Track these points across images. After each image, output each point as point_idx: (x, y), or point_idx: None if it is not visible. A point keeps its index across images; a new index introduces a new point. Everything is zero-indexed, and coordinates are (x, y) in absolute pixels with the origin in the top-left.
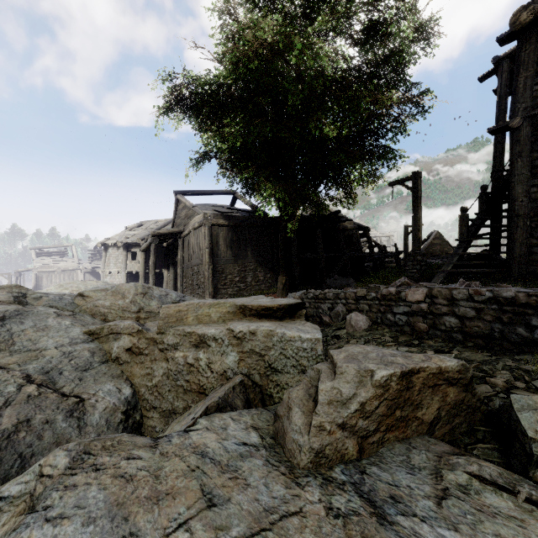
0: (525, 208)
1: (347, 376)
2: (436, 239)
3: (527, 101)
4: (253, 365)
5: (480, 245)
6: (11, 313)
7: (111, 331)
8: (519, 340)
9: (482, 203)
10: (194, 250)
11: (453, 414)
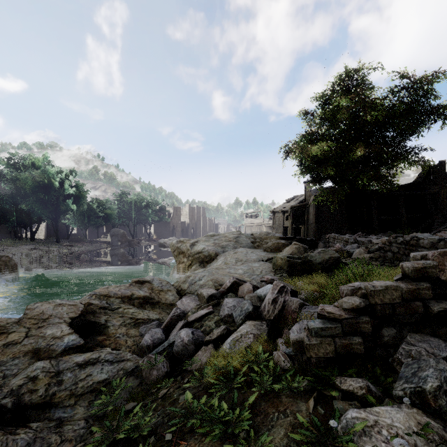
0: None
1: (271, 243)
2: None
3: None
4: None
5: None
6: (238, 236)
7: (255, 242)
8: None
9: None
10: (311, 215)
11: None
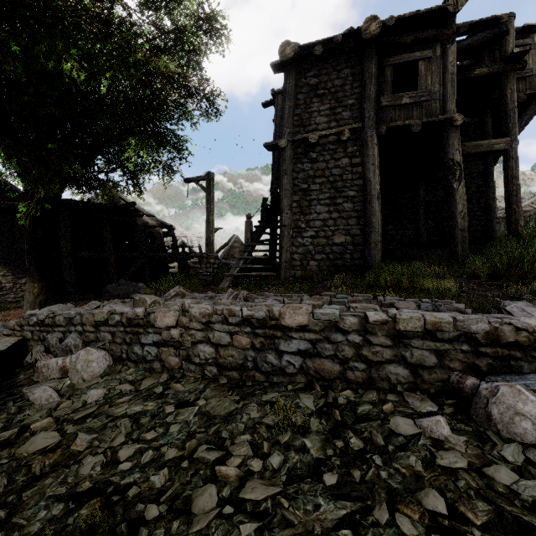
0: (289, 220)
1: None
2: (236, 243)
3: (290, 127)
4: None
5: (260, 250)
6: None
7: None
8: (270, 369)
9: (264, 213)
10: None
11: None
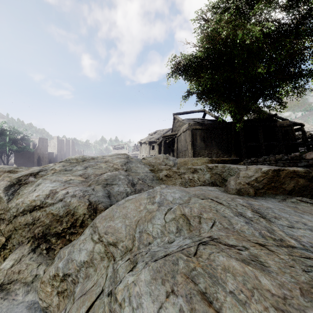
0: None
1: (251, 170)
2: None
3: None
4: (216, 178)
5: None
6: (129, 161)
7: (158, 169)
8: None
9: None
10: (183, 143)
11: (302, 189)
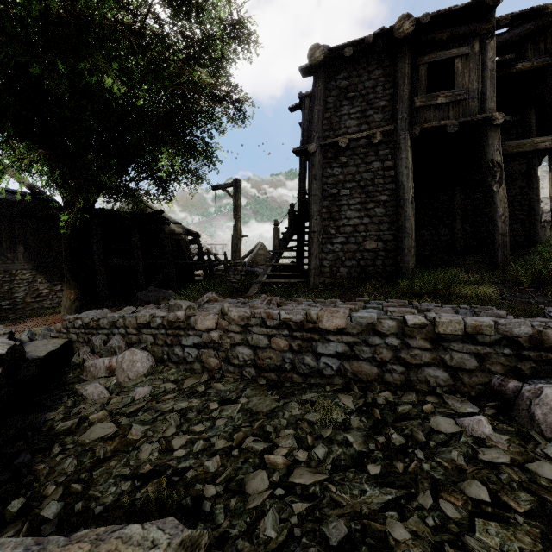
0: (319, 226)
1: None
2: (261, 250)
3: (320, 131)
4: None
5: (288, 257)
6: None
7: None
8: (308, 371)
9: (291, 219)
10: None
11: None
